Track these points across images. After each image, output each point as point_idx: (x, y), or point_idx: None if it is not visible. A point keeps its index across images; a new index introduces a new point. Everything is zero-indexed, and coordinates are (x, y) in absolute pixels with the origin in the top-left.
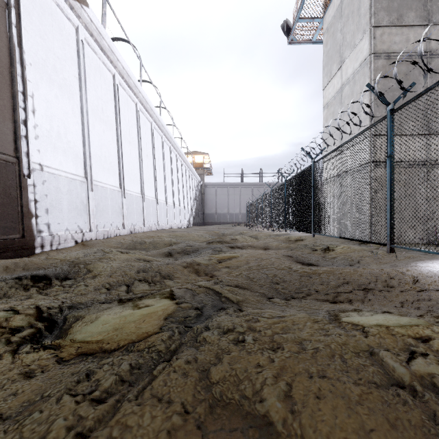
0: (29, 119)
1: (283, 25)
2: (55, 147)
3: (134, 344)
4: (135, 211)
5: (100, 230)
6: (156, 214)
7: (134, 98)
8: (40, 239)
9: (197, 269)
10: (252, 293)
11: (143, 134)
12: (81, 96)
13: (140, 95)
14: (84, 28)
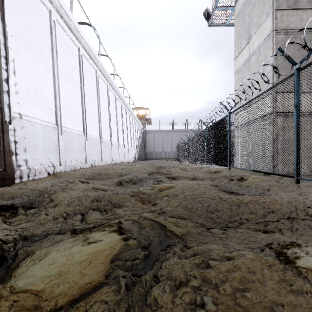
0: (11, 78)
1: (204, 12)
2: (32, 101)
3: (73, 304)
4: (95, 150)
5: (68, 164)
6: (110, 152)
7: (94, 66)
8: (19, 171)
9: (142, 197)
10: (192, 225)
11: (101, 93)
12: (53, 62)
13: (99, 64)
14: (56, 11)
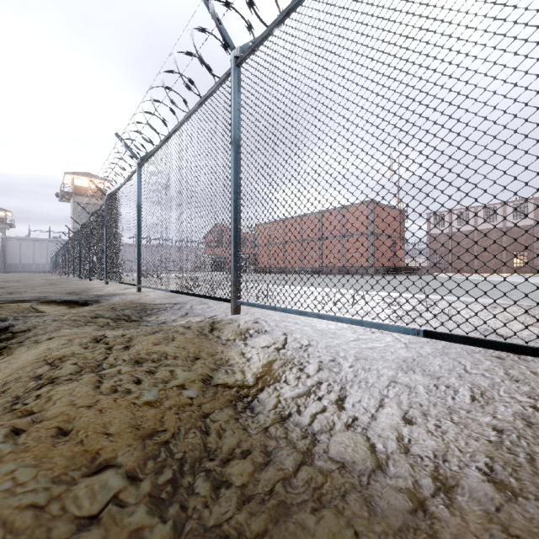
0: None
1: (56, 195)
2: None
3: None
4: None
5: None
6: None
7: None
8: None
9: None
10: None
11: None
12: None
13: None
14: None
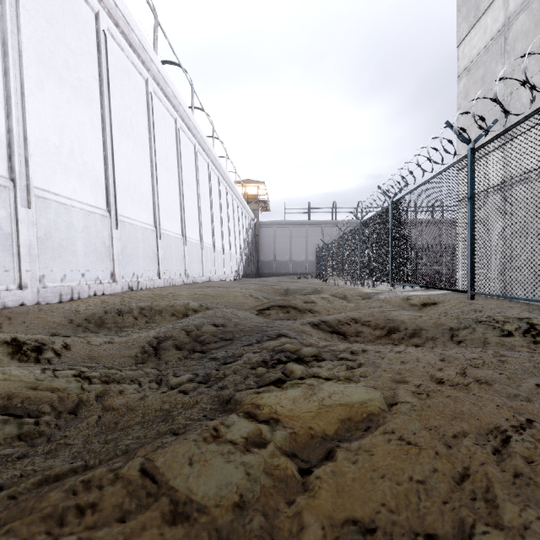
0: None
1: None
2: None
3: None
4: (141, 253)
5: (52, 285)
6: (182, 259)
7: (141, 69)
8: None
9: None
10: None
11: (159, 133)
12: (4, 13)
13: (152, 66)
14: None
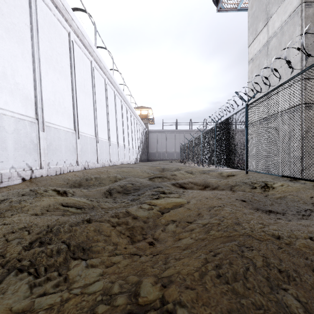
0: None
1: None
2: None
3: None
4: (89, 150)
5: (52, 167)
6: (108, 153)
7: (89, 56)
8: None
9: (131, 228)
10: None
11: (97, 87)
12: (33, 43)
13: (94, 54)
14: None
